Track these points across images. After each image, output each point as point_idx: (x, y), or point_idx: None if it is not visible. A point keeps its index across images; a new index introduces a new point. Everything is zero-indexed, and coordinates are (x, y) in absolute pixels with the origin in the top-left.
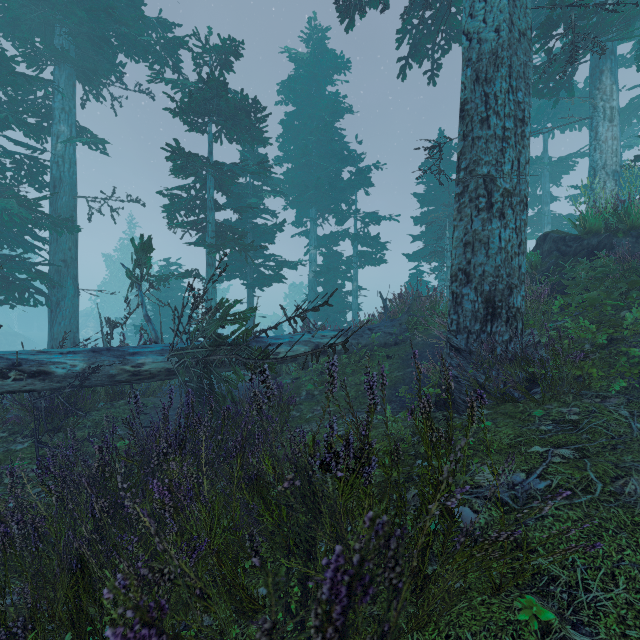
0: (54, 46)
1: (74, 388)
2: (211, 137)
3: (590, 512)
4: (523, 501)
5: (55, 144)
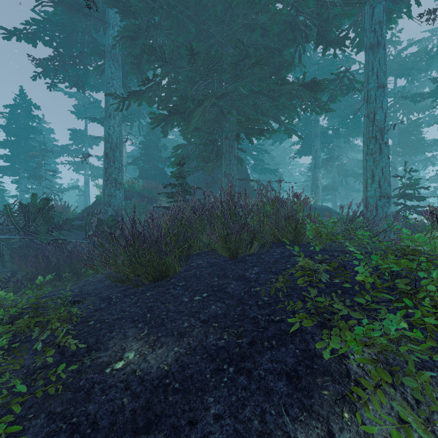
0: None
1: None
2: None
3: None
4: None
5: None
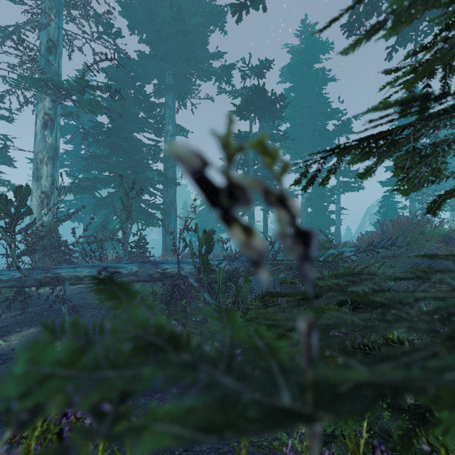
0: (168, 84)
1: (226, 278)
2: (251, 121)
3: None
4: None
5: (166, 137)
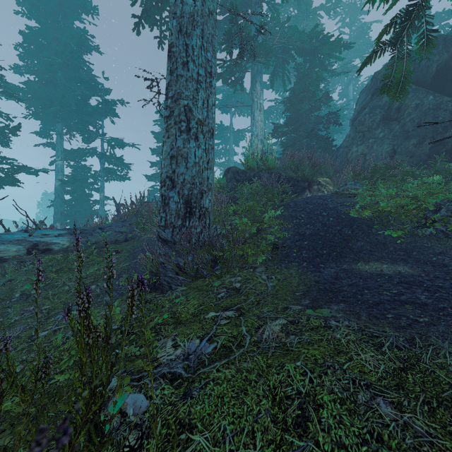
0: None
1: None
2: None
3: (241, 367)
4: (194, 371)
5: None
